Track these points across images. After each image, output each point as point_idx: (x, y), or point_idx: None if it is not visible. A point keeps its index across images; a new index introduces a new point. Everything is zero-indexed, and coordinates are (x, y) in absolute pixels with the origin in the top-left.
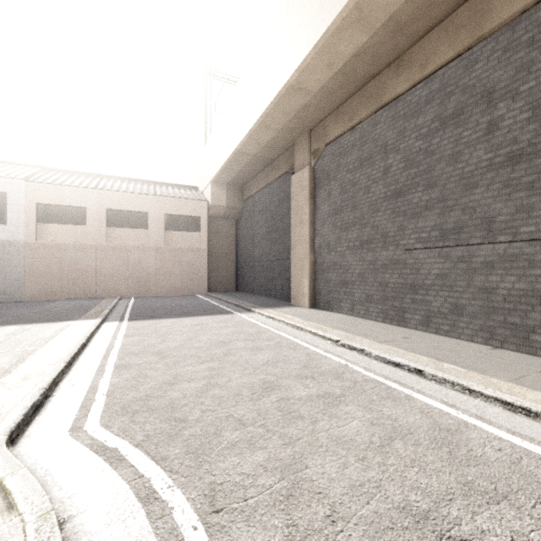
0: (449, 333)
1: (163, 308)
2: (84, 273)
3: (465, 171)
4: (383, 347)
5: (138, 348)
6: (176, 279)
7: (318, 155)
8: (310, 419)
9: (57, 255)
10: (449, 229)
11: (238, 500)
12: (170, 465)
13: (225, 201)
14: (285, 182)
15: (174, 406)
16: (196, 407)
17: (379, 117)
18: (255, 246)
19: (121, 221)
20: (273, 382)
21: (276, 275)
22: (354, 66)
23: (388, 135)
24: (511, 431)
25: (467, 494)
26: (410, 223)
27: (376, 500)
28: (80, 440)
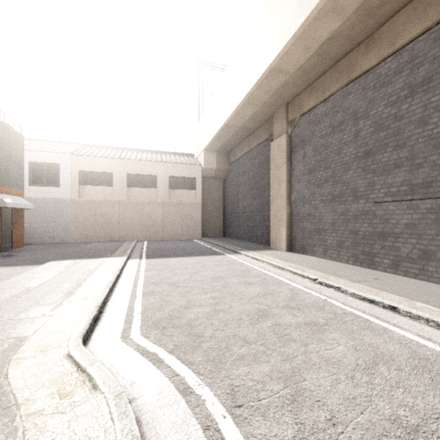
0: (418, 276)
1: (169, 250)
2: (111, 222)
3: (434, 132)
4: (357, 285)
5: (156, 280)
6: (177, 227)
7: (294, 124)
8: (301, 342)
9: (92, 209)
10: (418, 184)
11: (253, 399)
12: (197, 368)
13: (215, 165)
14: (265, 147)
15: (191, 324)
16: (208, 326)
17: (350, 89)
18: (239, 200)
19: (137, 183)
20: (266, 310)
21: (257, 224)
22: (328, 48)
23: (358, 104)
24: None
25: None
26: (379, 179)
27: (369, 411)
28: (129, 345)
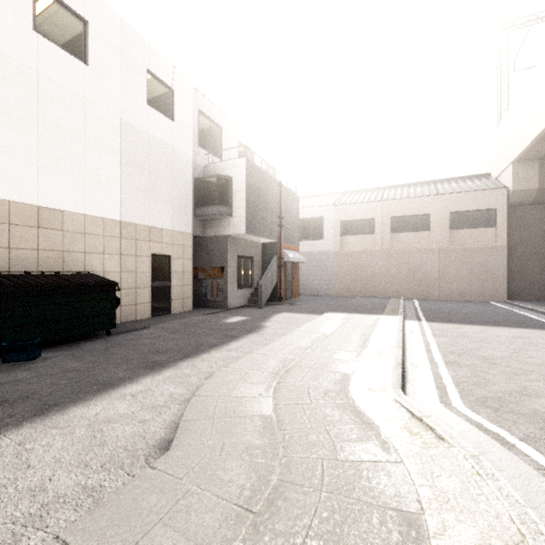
0: None
1: (456, 313)
2: (372, 275)
3: None
4: None
5: (455, 349)
6: (462, 282)
7: None
8: None
9: (353, 261)
10: None
11: None
12: None
13: (536, 182)
14: None
15: (543, 418)
16: None
17: None
18: None
19: (403, 227)
20: None
21: None
22: None
23: None
24: None
25: None
26: None
27: None
28: (455, 414)
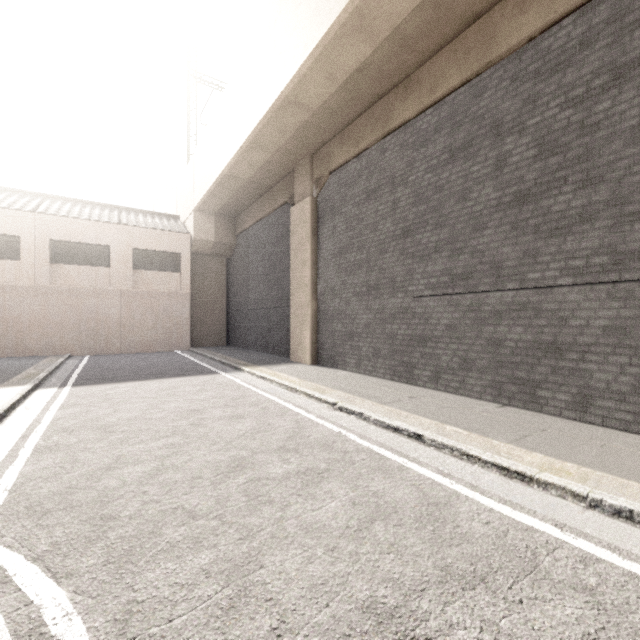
0: (458, 390)
1: (126, 369)
2: (17, 324)
3: (474, 210)
4: (385, 409)
5: (75, 423)
6: (148, 331)
7: (321, 184)
8: (281, 503)
9: None
10: (458, 274)
11: (161, 621)
12: (76, 582)
13: (212, 235)
14: (284, 214)
15: (105, 499)
16: (136, 498)
17: (387, 144)
18: (250, 290)
19: (71, 256)
20: (246, 459)
21: (274, 326)
22: (358, 82)
23: (396, 165)
24: (503, 500)
25: (442, 581)
26: (419, 267)
27: (338, 600)
28: None
